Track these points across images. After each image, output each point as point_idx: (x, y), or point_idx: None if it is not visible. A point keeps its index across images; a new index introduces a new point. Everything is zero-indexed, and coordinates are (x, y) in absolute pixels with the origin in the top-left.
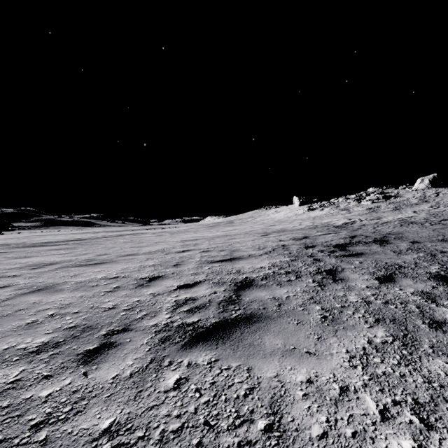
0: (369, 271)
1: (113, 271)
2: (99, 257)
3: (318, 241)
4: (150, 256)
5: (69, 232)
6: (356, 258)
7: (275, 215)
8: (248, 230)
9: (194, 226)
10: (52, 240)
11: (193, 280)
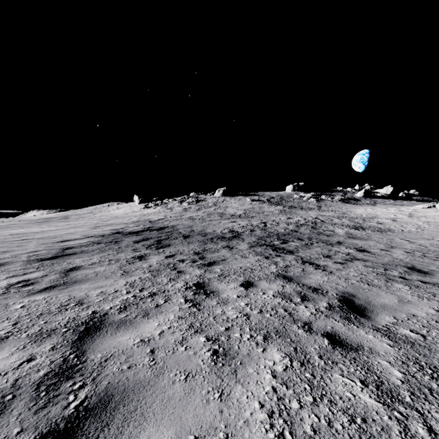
0: (135, 240)
1: None
2: None
3: (127, 230)
4: None
5: None
6: (137, 236)
7: (115, 211)
8: (82, 225)
9: (15, 222)
10: None
11: (35, 250)
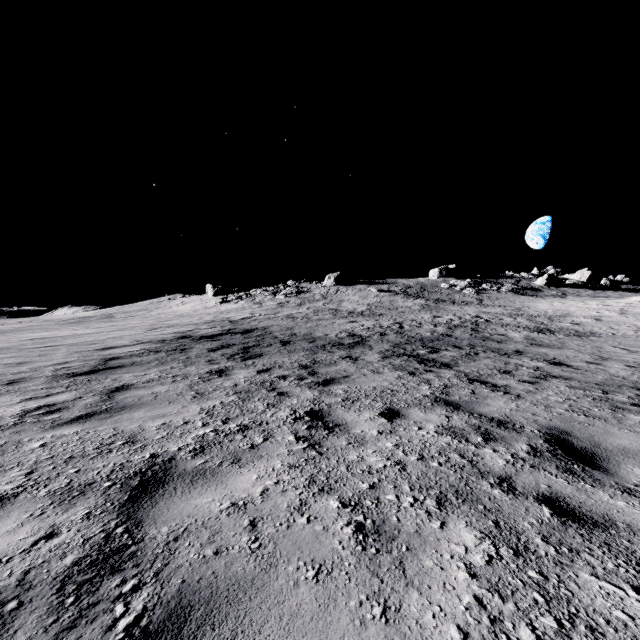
0: (210, 347)
1: None
2: None
3: (198, 333)
4: None
5: None
6: (212, 342)
7: (180, 307)
8: (132, 326)
9: (38, 323)
10: None
11: (65, 361)
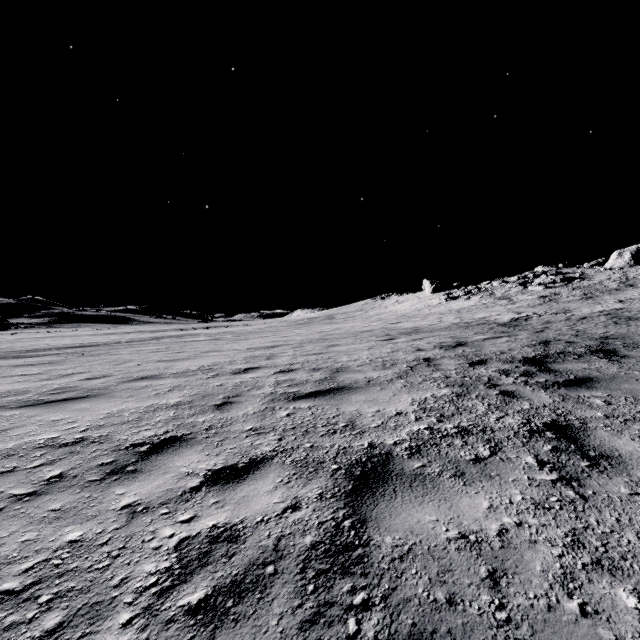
0: None
1: (82, 423)
2: (88, 382)
3: (487, 352)
4: (182, 381)
5: (88, 332)
6: (588, 391)
7: (396, 307)
8: (359, 330)
9: (276, 323)
10: (44, 346)
11: (248, 452)
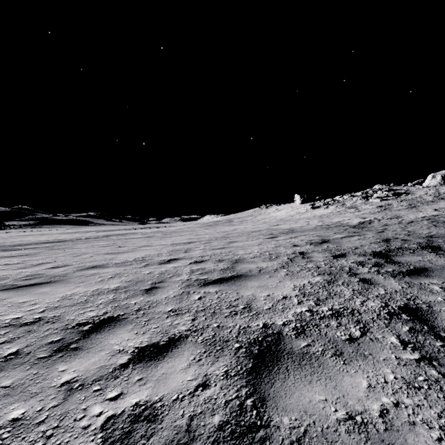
0: None
1: (41, 305)
2: (52, 270)
3: (345, 247)
4: (121, 270)
5: (60, 231)
6: (427, 279)
7: (276, 213)
8: (251, 231)
9: (192, 225)
10: (26, 242)
11: (168, 331)
